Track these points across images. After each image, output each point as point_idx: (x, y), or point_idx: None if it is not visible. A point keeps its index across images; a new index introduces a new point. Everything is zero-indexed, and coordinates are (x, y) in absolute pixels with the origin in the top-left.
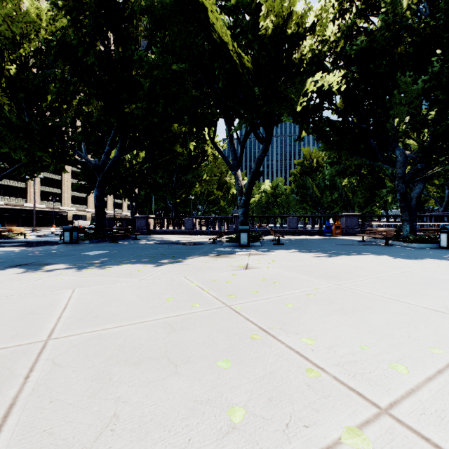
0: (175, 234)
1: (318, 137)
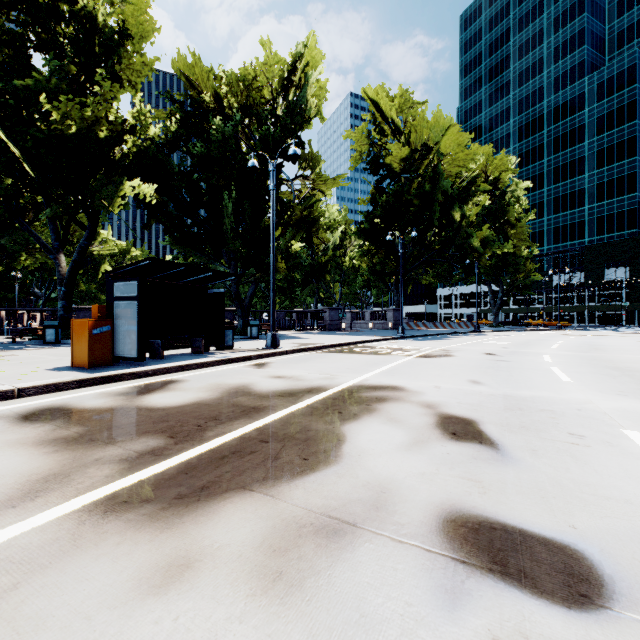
0: None
1: (165, 230)
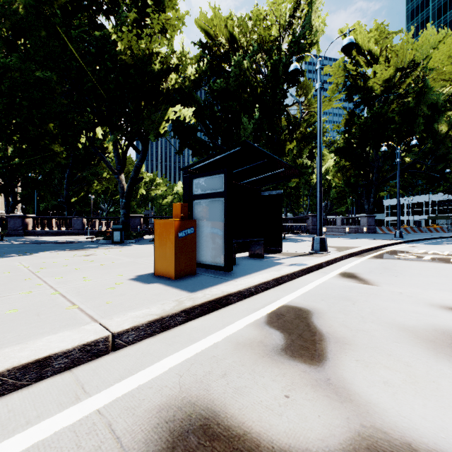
0: (61, 235)
1: (193, 153)
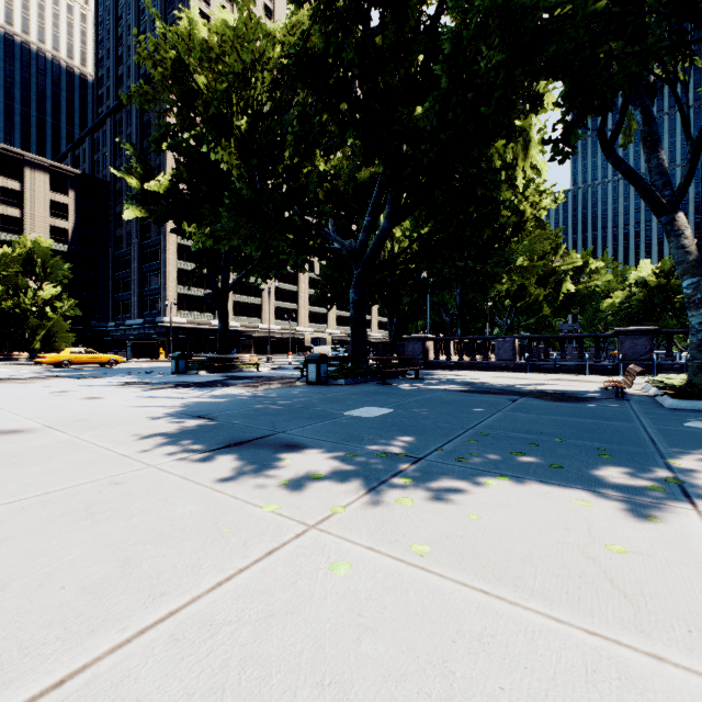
0: (477, 370)
1: None
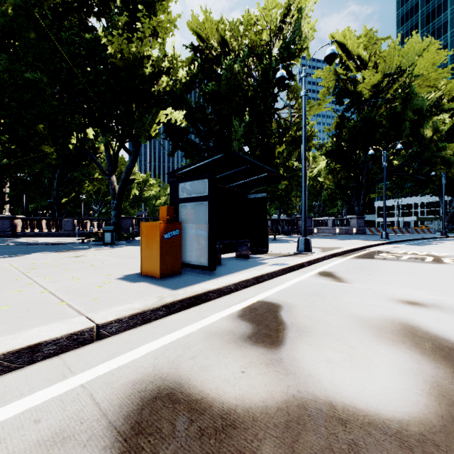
0: (51, 236)
1: (185, 155)
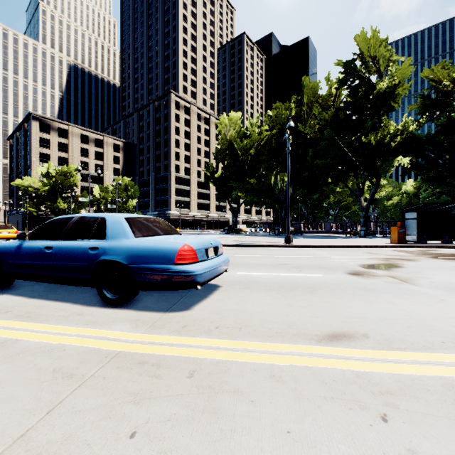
0: (318, 233)
1: (416, 175)
